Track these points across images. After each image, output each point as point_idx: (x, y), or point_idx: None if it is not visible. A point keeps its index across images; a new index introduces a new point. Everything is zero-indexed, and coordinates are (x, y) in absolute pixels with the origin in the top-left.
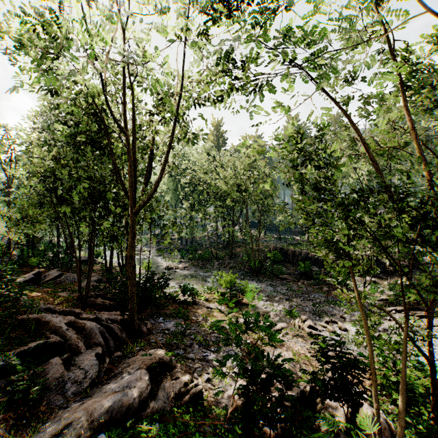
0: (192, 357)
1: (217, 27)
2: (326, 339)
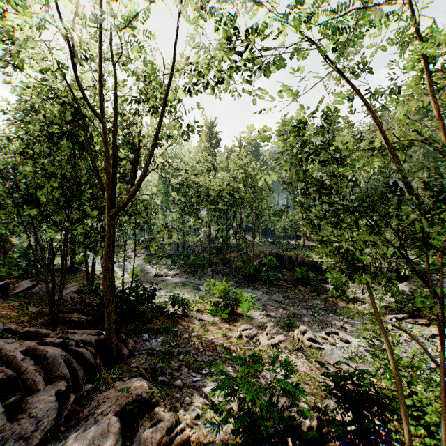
0: (180, 385)
1: (209, 1)
2: (328, 352)
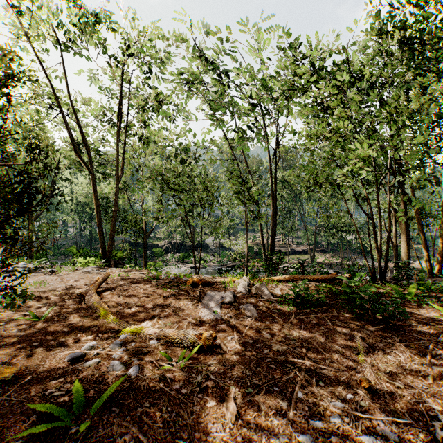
0: None
1: None
2: None
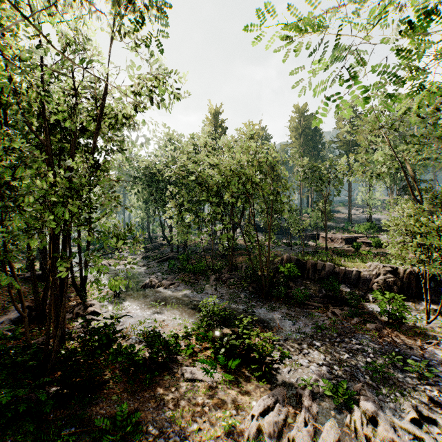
0: None
1: None
2: None
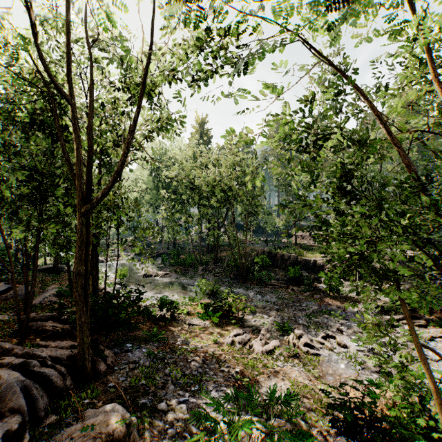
0: (164, 408)
1: None
2: (326, 359)
